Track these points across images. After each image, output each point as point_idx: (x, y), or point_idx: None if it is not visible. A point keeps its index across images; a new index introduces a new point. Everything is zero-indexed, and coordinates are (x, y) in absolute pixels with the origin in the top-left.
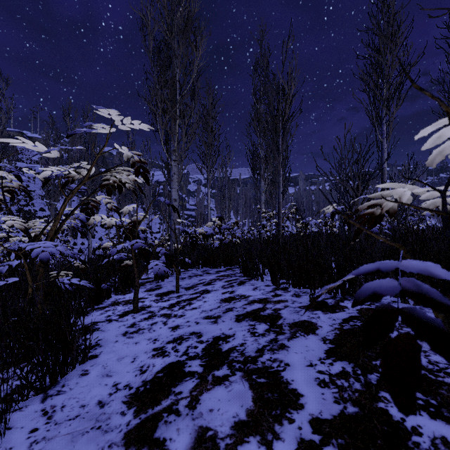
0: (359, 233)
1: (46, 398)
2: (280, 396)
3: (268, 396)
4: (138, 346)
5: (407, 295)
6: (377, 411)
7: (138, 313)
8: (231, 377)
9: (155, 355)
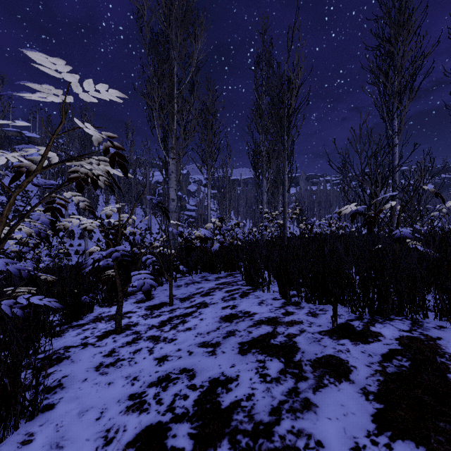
0: None
1: None
2: None
3: None
4: (111, 390)
5: None
6: None
7: (120, 335)
8: None
9: (129, 408)
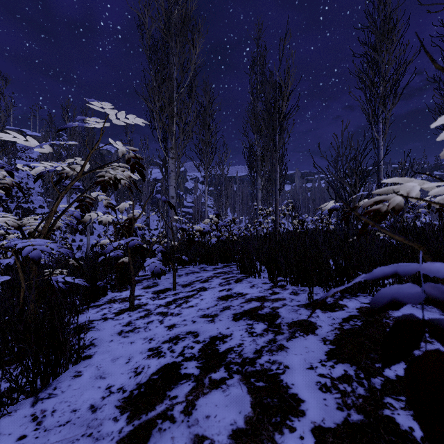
0: (364, 231)
1: (36, 401)
2: (280, 401)
3: (267, 402)
4: (134, 346)
5: (434, 304)
6: (383, 419)
7: (134, 312)
8: (229, 380)
9: (150, 355)
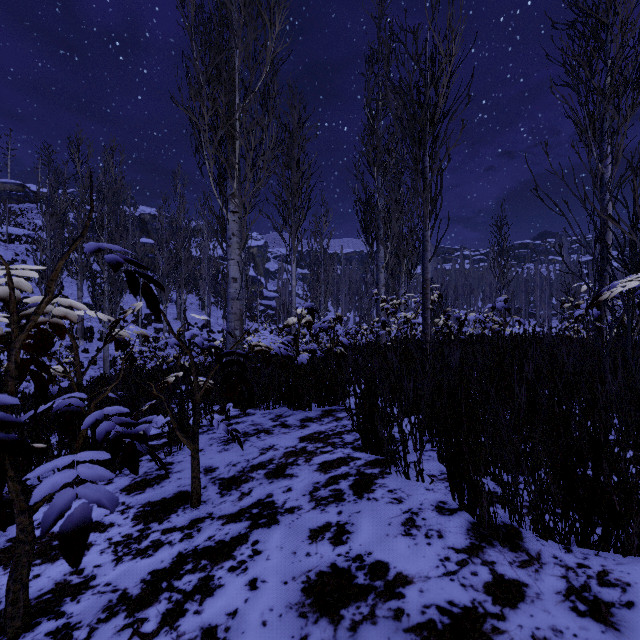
0: None
1: None
2: None
3: None
4: None
5: None
6: None
7: None
8: None
9: None
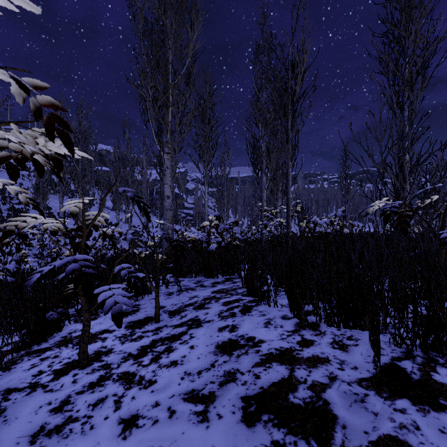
0: None
1: None
2: None
3: None
4: None
5: None
6: None
7: (85, 370)
8: None
9: None
